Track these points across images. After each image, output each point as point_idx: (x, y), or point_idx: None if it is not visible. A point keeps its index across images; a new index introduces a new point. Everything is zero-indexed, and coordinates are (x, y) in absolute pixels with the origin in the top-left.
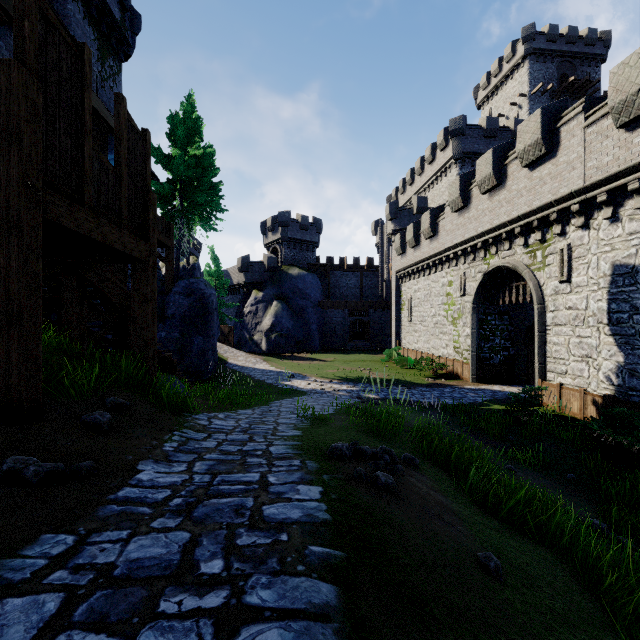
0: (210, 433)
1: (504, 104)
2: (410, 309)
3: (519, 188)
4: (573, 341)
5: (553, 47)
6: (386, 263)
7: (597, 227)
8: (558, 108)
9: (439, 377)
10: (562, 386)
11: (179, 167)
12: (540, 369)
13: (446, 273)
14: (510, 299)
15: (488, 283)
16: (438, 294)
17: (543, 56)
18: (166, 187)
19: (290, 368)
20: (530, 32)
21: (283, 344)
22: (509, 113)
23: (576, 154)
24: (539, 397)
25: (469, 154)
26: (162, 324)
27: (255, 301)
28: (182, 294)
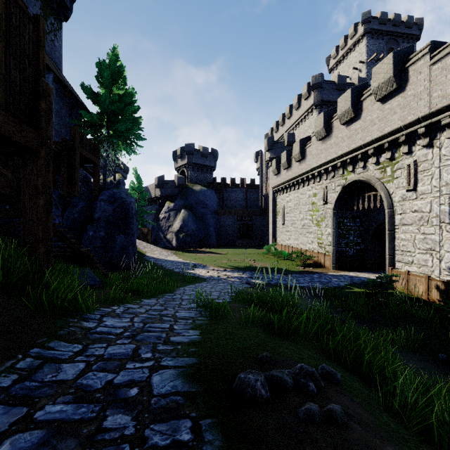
0: (88, 343)
1: (348, 69)
2: (283, 215)
3: (373, 118)
4: (418, 237)
5: (383, 28)
6: (264, 182)
7: (440, 145)
8: (406, 53)
9: (307, 266)
10: (409, 273)
11: (105, 101)
12: (390, 260)
13: (311, 187)
14: (363, 206)
15: (345, 194)
16: (305, 203)
17: (376, 34)
18: (94, 116)
19: (194, 259)
20: (367, 16)
21: (189, 241)
22: (352, 75)
23: (423, 87)
24: (393, 282)
25: (325, 102)
26: (90, 225)
27: (168, 209)
28: (107, 201)
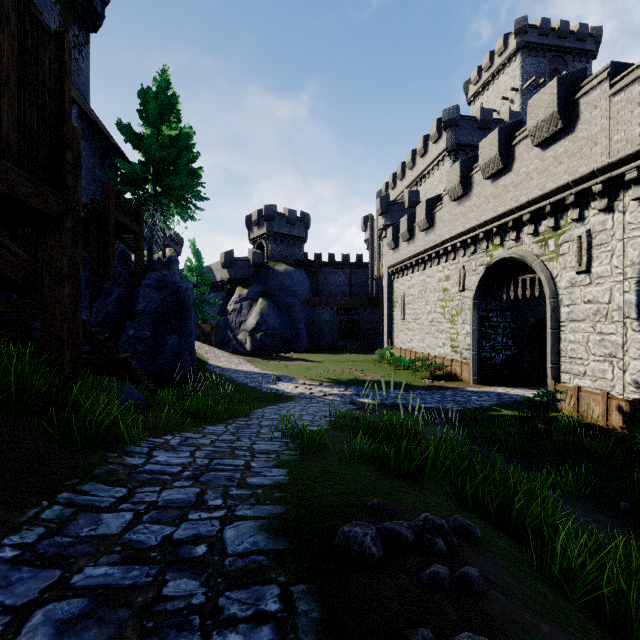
0: (135, 486)
1: (495, 99)
2: (403, 306)
3: (529, 170)
4: (593, 338)
5: (545, 41)
6: (376, 260)
7: (623, 209)
8: (576, 78)
9: (437, 378)
10: (580, 389)
11: (151, 146)
12: (553, 370)
13: (443, 267)
14: (515, 294)
15: (490, 277)
16: (434, 290)
17: (535, 50)
18: (136, 167)
19: (276, 369)
20: (522, 25)
21: (269, 344)
22: (501, 108)
23: (599, 127)
24: (557, 402)
25: (463, 146)
26: (130, 321)
27: (239, 298)
28: (153, 287)
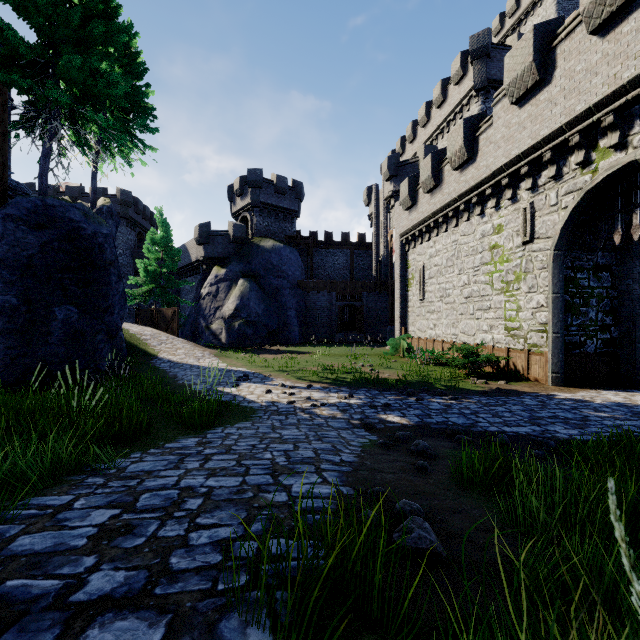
0: None
1: None
2: (423, 282)
3: None
4: None
5: None
6: (383, 235)
7: None
8: None
9: (487, 377)
10: None
11: (38, 5)
12: None
13: (490, 215)
14: None
15: (586, 210)
16: (473, 251)
17: None
18: (6, 31)
19: (249, 365)
20: None
21: (250, 334)
22: None
23: None
24: None
25: (495, 83)
26: None
27: (215, 280)
28: (24, 222)
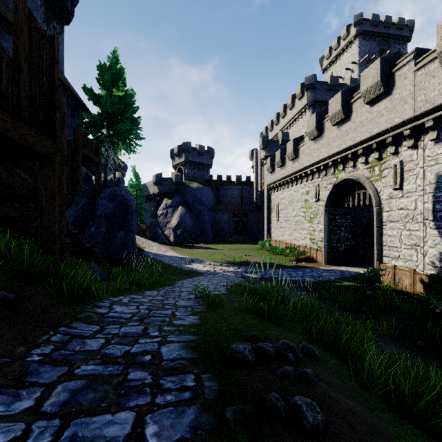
0: (104, 325)
1: (341, 69)
2: (277, 212)
3: (362, 120)
4: (404, 233)
5: (375, 30)
6: (259, 179)
7: (424, 147)
8: (393, 58)
9: (300, 261)
10: (396, 267)
11: (106, 103)
12: (378, 255)
13: (304, 185)
14: (353, 203)
15: (336, 192)
16: (298, 200)
17: (368, 36)
18: (96, 117)
19: (191, 255)
20: (360, 19)
21: (186, 237)
22: (345, 75)
23: (408, 91)
24: (380, 276)
25: (318, 102)
26: (92, 222)
27: (165, 206)
28: (108, 199)
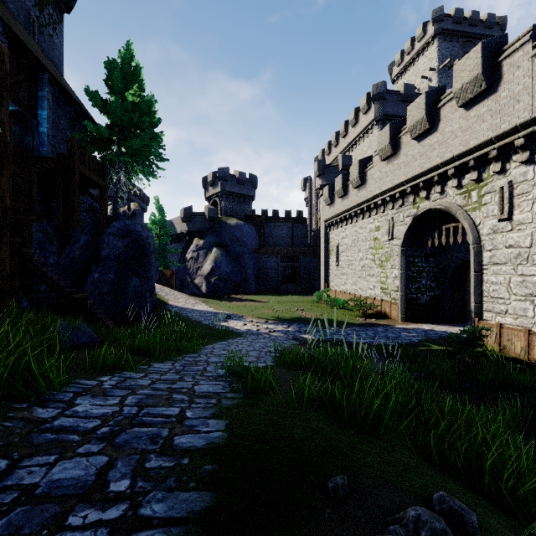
0: (23, 455)
1: (416, 78)
2: (338, 254)
3: (453, 129)
4: (515, 280)
5: (458, 28)
6: (314, 215)
7: None
8: (498, 43)
9: (368, 316)
10: (502, 326)
11: (116, 110)
12: (476, 309)
13: (373, 219)
14: (439, 241)
15: (416, 226)
16: (365, 239)
17: (450, 36)
18: (102, 129)
19: (227, 309)
20: (439, 14)
21: (222, 287)
22: (420, 86)
23: (522, 86)
24: (483, 338)
25: (389, 116)
26: (95, 265)
27: (196, 248)
28: (117, 235)
